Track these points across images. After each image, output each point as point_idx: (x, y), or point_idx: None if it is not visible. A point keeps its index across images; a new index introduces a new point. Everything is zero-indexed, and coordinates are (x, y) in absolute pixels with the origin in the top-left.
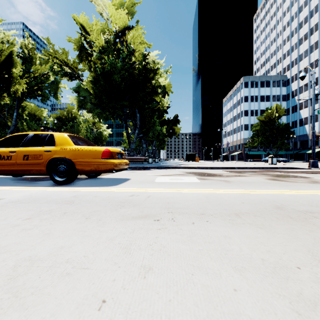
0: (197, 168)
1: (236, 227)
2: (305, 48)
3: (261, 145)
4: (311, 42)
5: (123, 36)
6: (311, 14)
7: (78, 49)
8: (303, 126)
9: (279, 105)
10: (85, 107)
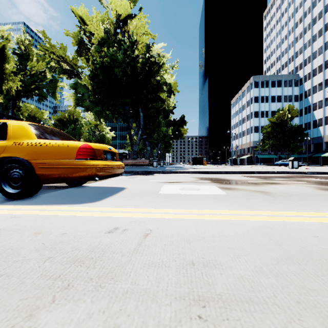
0: (210, 173)
1: None
2: (319, 45)
3: (272, 148)
4: (326, 38)
5: (125, 26)
6: (326, 9)
7: (77, 44)
8: (317, 128)
9: (291, 106)
10: (83, 105)
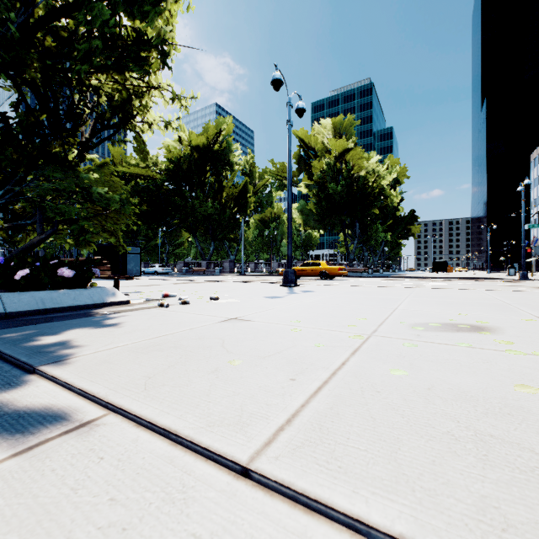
0: (403, 278)
1: (365, 282)
2: None
3: None
4: None
5: (342, 156)
6: None
7: (297, 163)
8: None
9: None
10: (309, 225)
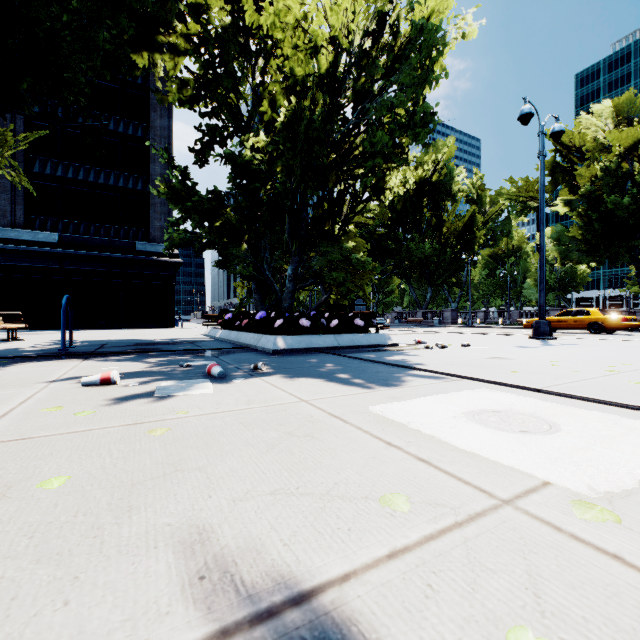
0: None
1: None
2: None
3: None
4: None
5: (633, 152)
6: None
7: (550, 174)
8: None
9: None
10: (570, 258)
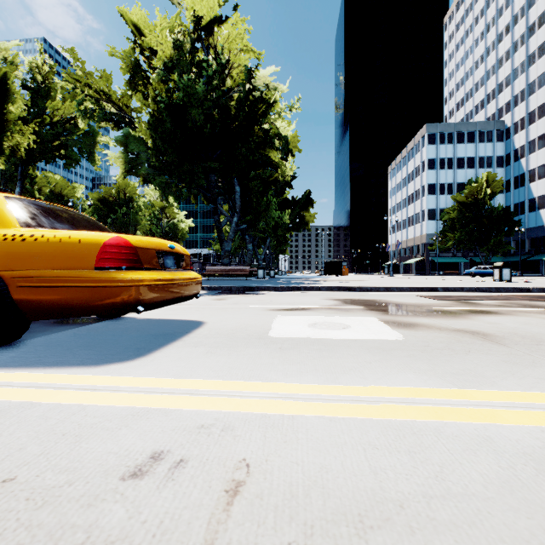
0: (358, 290)
1: None
2: (540, 70)
3: (460, 246)
4: None
5: (209, 36)
6: None
7: (129, 70)
8: (536, 212)
9: (492, 174)
10: (138, 173)
